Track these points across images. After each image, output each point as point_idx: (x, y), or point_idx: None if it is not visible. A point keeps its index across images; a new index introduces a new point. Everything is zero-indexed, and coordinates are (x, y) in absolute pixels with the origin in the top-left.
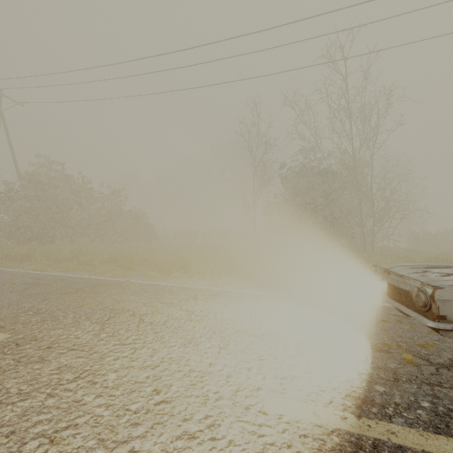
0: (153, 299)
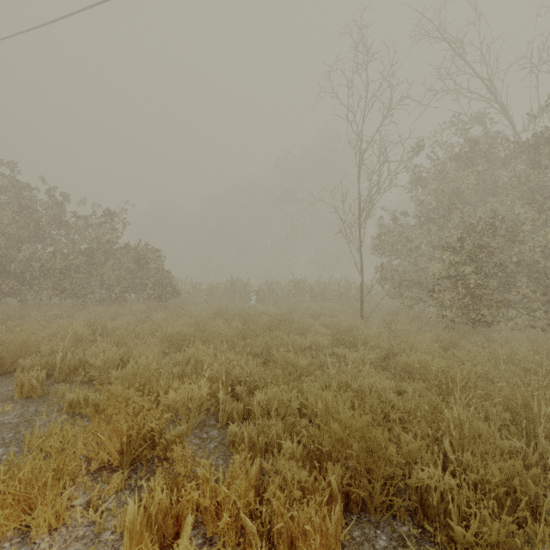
0: None
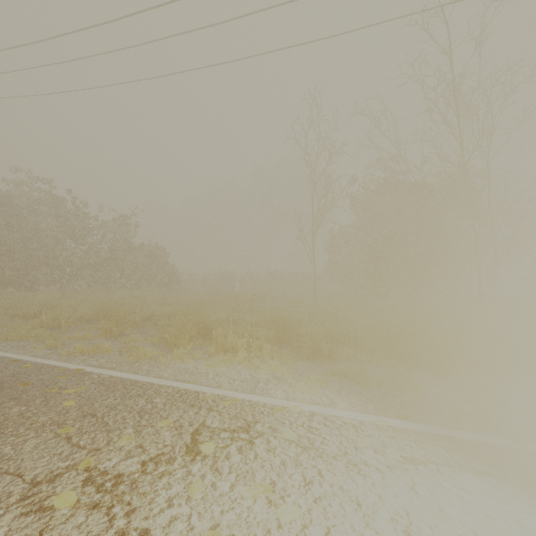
0: (80, 452)
